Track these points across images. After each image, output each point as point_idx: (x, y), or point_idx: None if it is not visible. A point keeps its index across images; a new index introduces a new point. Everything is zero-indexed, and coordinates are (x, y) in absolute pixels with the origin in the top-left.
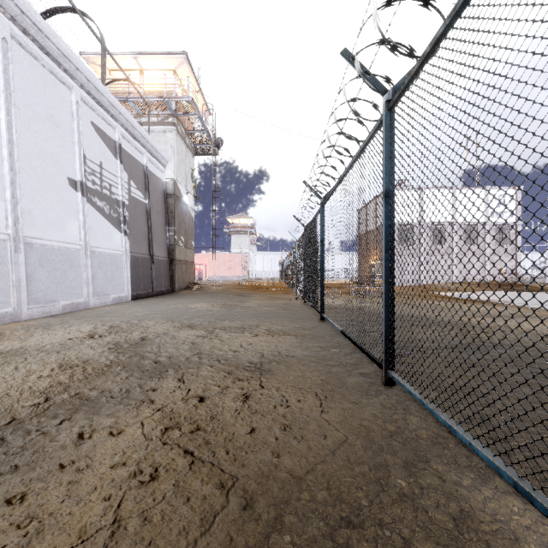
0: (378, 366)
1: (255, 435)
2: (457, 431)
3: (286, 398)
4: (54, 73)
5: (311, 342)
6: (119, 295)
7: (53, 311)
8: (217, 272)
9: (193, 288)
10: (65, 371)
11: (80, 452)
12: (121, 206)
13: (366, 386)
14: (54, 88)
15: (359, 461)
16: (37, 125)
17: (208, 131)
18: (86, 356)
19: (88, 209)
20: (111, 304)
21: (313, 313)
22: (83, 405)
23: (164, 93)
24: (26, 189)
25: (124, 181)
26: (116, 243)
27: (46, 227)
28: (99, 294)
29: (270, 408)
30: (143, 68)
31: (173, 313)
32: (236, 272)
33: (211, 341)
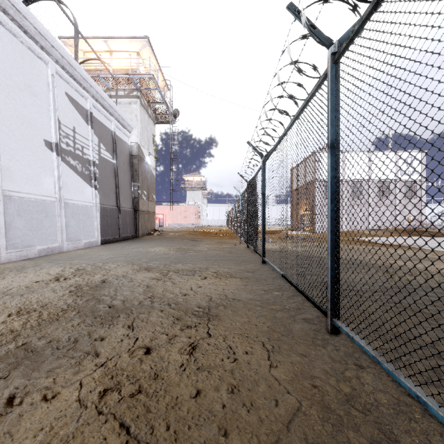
0: (321, 312)
1: (200, 400)
2: (429, 404)
3: (233, 349)
4: (32, 49)
5: (255, 284)
6: (90, 240)
7: (30, 254)
8: (174, 221)
9: (154, 234)
10: (21, 316)
11: (2, 426)
12: (91, 165)
13: (312, 334)
14: (32, 62)
15: (318, 442)
16: (16, 93)
17: (167, 103)
18: (46, 300)
19: (62, 167)
20: (83, 248)
21: (255, 256)
22: (26, 358)
23: (130, 71)
24: (6, 149)
25: (95, 143)
26: (87, 196)
27: (24, 182)
28: (72, 240)
29: (216, 362)
30: (112, 50)
31: (134, 257)
32: (191, 221)
33: (164, 283)
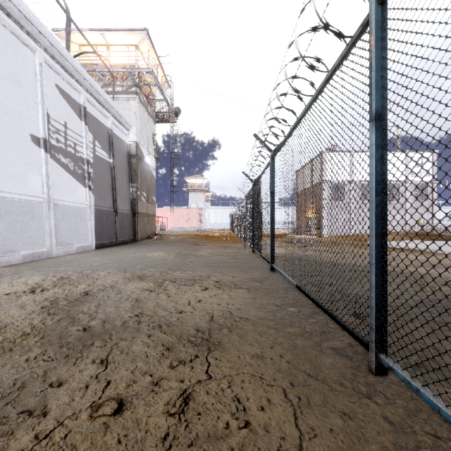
0: (358, 342)
1: None
2: None
3: (243, 403)
4: (16, 34)
5: (264, 297)
6: (83, 245)
7: (12, 260)
8: (176, 224)
9: (154, 238)
10: None
11: None
12: (85, 164)
13: (350, 375)
14: (16, 49)
15: None
16: None
17: (167, 100)
18: (8, 319)
19: (52, 165)
20: (75, 253)
21: (262, 263)
22: None
23: (127, 65)
24: None
25: (89, 141)
26: (80, 197)
27: (6, 180)
28: (63, 244)
29: (219, 429)
30: (109, 43)
31: (128, 263)
32: (193, 224)
33: (157, 296)
